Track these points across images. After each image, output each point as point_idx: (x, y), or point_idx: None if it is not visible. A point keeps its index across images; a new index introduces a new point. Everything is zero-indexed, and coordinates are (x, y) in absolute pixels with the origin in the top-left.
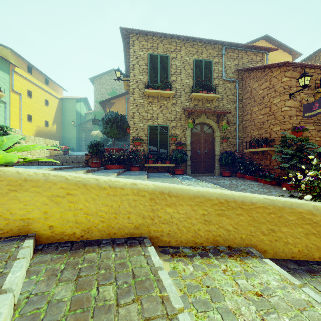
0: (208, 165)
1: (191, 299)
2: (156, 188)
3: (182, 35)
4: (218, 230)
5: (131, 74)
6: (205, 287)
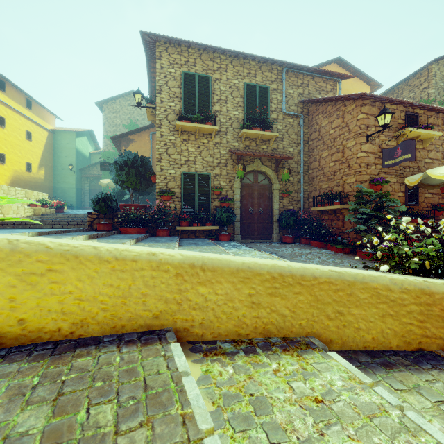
0: (264, 228)
1: (228, 414)
2: (185, 259)
3: (228, 50)
4: (271, 315)
5: (156, 100)
6: (248, 396)
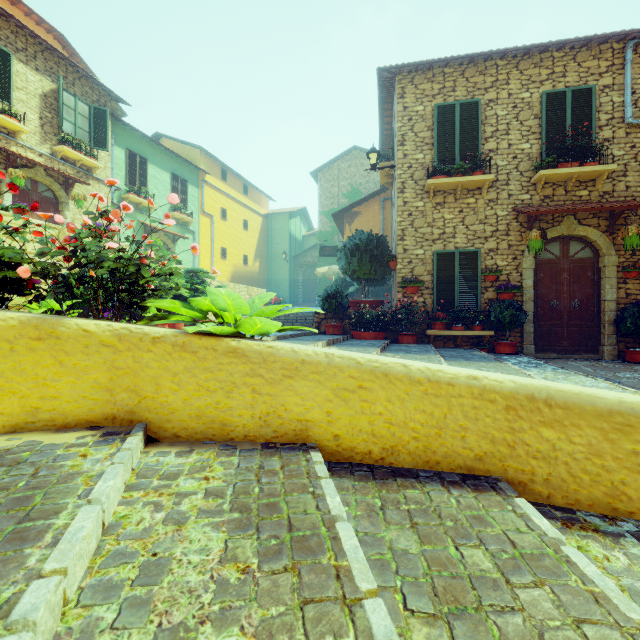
0: (582, 334)
1: None
2: (519, 388)
3: (513, 48)
4: None
5: (398, 155)
6: None
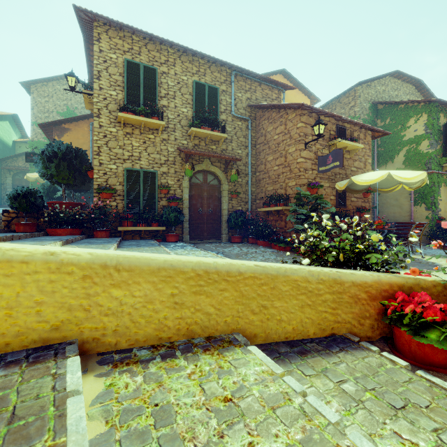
0: (213, 228)
1: (122, 432)
2: (95, 259)
3: (176, 43)
4: (195, 315)
5: (94, 86)
6: (152, 407)
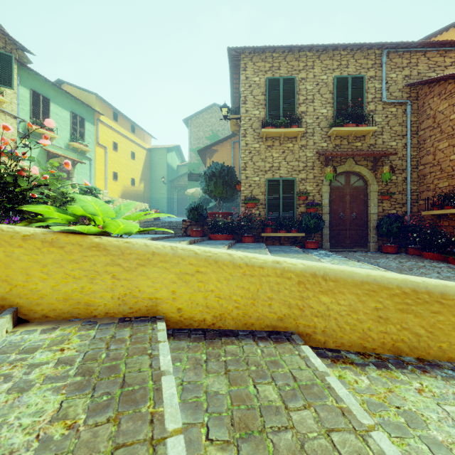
0: (357, 235)
1: (377, 419)
2: (306, 268)
3: (316, 45)
4: (401, 333)
5: (242, 110)
6: (394, 407)
